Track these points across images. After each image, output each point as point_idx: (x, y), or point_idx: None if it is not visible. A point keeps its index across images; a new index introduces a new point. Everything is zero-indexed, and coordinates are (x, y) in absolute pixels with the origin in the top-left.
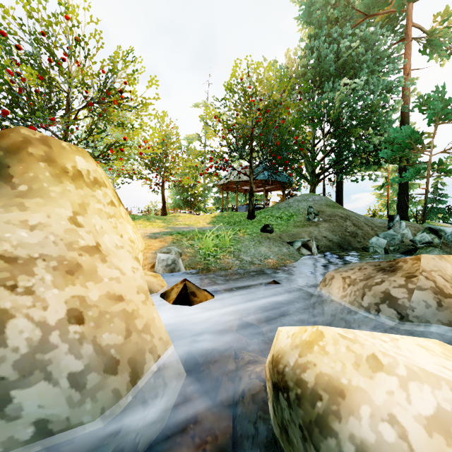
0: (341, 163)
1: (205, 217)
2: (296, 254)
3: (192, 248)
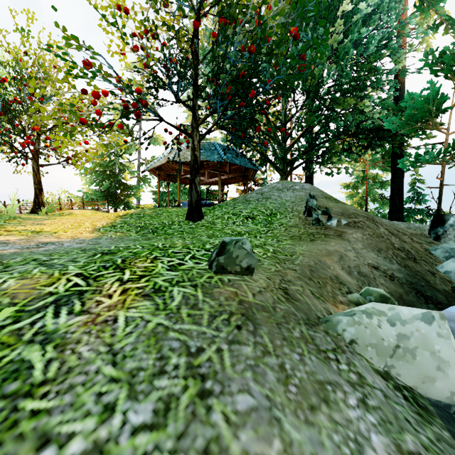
0: (317, 149)
1: (103, 216)
2: (438, 450)
3: None
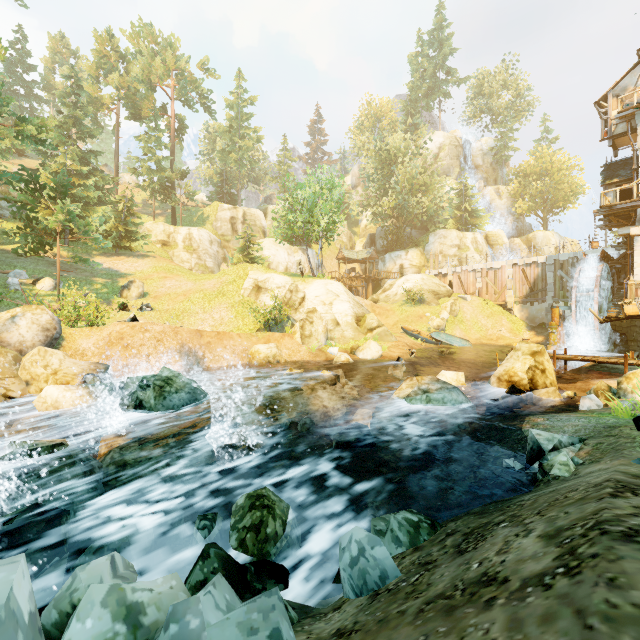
0: None
1: None
2: None
3: (639, 412)
